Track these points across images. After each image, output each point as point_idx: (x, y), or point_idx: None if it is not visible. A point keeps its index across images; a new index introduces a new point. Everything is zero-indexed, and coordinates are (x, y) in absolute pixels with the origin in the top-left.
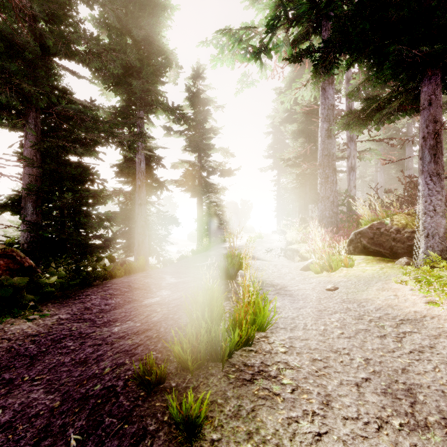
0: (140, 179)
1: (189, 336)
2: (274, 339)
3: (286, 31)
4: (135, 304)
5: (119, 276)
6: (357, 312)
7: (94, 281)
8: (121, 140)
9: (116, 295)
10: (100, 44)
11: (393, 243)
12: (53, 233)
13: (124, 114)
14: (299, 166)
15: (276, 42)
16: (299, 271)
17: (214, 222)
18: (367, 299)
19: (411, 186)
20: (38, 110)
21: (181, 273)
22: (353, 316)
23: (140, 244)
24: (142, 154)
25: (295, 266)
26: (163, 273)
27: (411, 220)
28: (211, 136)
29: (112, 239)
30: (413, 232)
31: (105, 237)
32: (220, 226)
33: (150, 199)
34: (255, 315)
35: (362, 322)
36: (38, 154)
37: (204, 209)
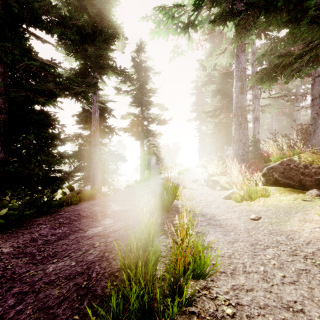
0: (94, 126)
1: (114, 310)
2: (217, 291)
3: (208, 10)
4: (79, 233)
5: (73, 204)
6: (288, 246)
7: (52, 208)
8: (75, 91)
9: (65, 223)
10: (57, 11)
11: (302, 177)
12: (18, 168)
13: (82, 75)
14: (217, 117)
15: (201, 19)
16: (222, 199)
17: (153, 159)
18: (293, 231)
19: (302, 131)
20: (6, 66)
21: (125, 201)
22: (286, 251)
23: (94, 176)
24: (96, 106)
25: (217, 195)
26: (110, 201)
27: (316, 157)
28: (150, 95)
29: (70, 173)
30: (319, 168)
31: (62, 172)
32: (157, 162)
33: (106, 142)
34: (194, 261)
35: (298, 259)
36: (5, 103)
37: (146, 149)
